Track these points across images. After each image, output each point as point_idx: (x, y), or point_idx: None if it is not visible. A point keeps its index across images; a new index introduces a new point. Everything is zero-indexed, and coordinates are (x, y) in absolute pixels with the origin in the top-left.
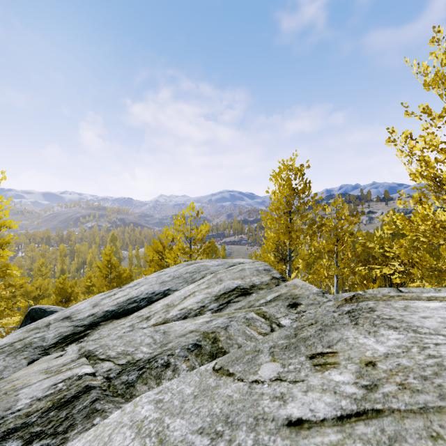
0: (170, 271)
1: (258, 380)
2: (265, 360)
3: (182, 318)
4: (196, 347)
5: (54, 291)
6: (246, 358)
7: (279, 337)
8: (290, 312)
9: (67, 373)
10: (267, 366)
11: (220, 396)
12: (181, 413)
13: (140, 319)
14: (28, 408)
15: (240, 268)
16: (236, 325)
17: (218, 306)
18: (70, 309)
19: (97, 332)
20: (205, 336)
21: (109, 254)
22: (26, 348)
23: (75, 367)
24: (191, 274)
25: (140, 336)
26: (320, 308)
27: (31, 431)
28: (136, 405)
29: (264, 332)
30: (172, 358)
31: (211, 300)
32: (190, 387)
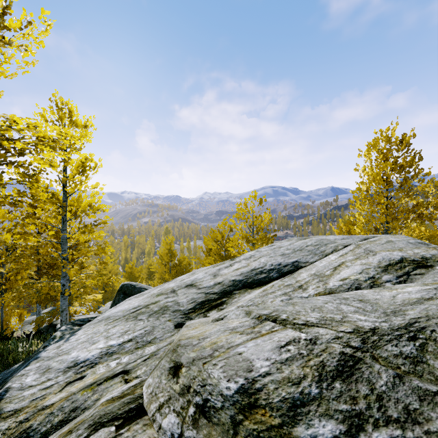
0: (283, 244)
1: None
2: None
3: (354, 288)
4: None
5: (124, 275)
6: None
7: None
8: None
9: (281, 335)
10: None
11: None
12: None
13: (291, 288)
14: (279, 373)
15: (385, 240)
16: None
17: (396, 278)
18: (187, 278)
19: (235, 301)
20: None
21: (170, 243)
22: (165, 311)
23: (278, 330)
24: (315, 246)
25: (325, 303)
26: None
27: (334, 407)
28: None
29: None
30: None
31: (377, 271)
32: None
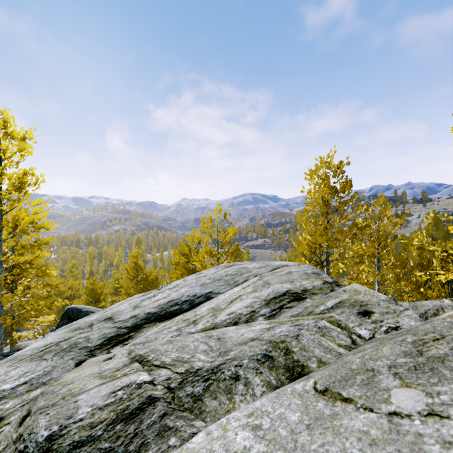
0: (209, 273)
1: (399, 413)
2: (393, 384)
3: (233, 323)
4: (267, 358)
5: (84, 292)
6: (358, 379)
7: (395, 354)
8: (363, 321)
9: (124, 380)
10: (402, 393)
11: (349, 431)
12: (298, 449)
13: (186, 323)
14: (90, 418)
15: (287, 271)
16: (308, 334)
17: (270, 312)
18: (111, 309)
19: (141, 335)
20: (275, 345)
21: (136, 257)
22: (72, 349)
23: (131, 373)
24: (232, 276)
25: (192, 342)
26: (399, 318)
27: (99, 446)
28: (225, 430)
29: (344, 344)
30: (241, 370)
31: (261, 305)
32: (294, 413)
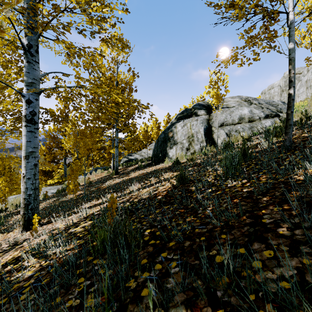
0: None
1: None
2: None
3: None
4: None
5: None
6: None
7: None
8: None
9: None
10: None
11: None
12: None
13: None
14: None
15: None
16: None
17: None
18: None
19: None
20: None
21: None
22: None
23: None
24: None
25: None
26: None
27: None
28: None
29: None
30: None
31: None
32: None
